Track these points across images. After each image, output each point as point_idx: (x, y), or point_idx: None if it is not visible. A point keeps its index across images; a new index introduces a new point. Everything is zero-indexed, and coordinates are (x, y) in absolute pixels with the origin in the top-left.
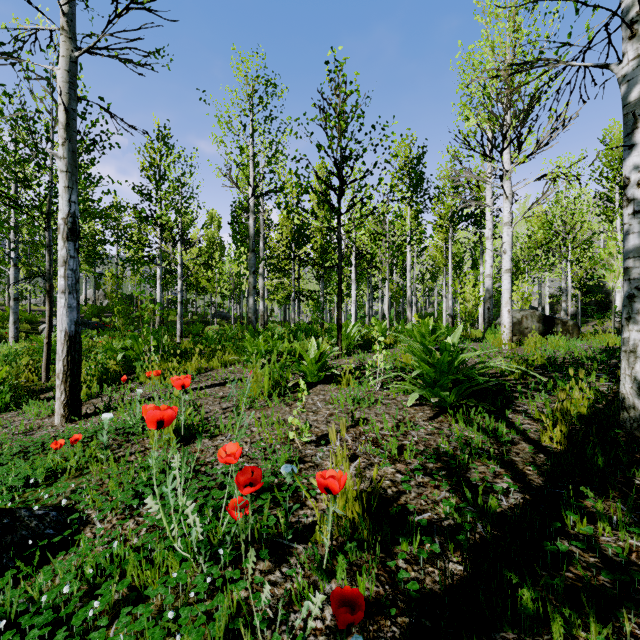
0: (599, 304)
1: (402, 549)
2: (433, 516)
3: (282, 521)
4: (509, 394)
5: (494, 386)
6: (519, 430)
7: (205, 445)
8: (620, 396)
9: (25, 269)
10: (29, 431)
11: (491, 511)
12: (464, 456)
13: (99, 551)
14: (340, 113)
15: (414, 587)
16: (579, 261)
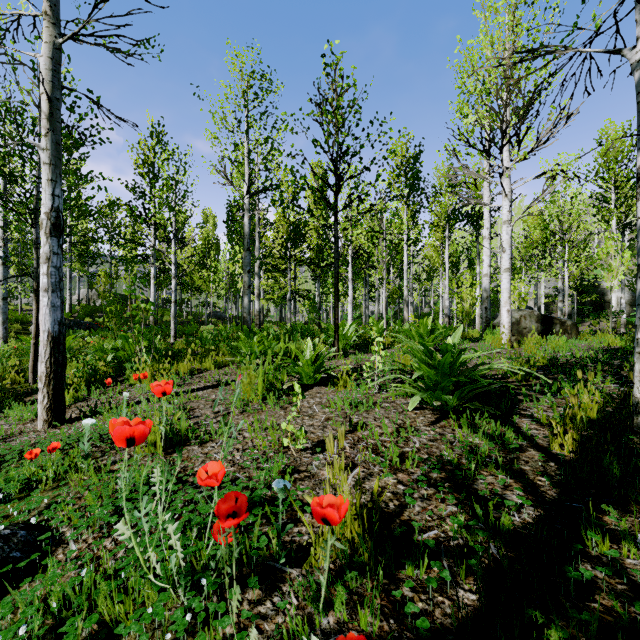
0: (594, 304)
1: (407, 574)
2: (440, 534)
3: (274, 542)
4: (512, 397)
5: (496, 388)
6: (527, 436)
7: (194, 452)
8: (634, 400)
9: (16, 268)
10: (9, 437)
11: (504, 530)
12: (471, 466)
13: (70, 576)
14: (337, 108)
15: (423, 625)
16: (576, 261)
